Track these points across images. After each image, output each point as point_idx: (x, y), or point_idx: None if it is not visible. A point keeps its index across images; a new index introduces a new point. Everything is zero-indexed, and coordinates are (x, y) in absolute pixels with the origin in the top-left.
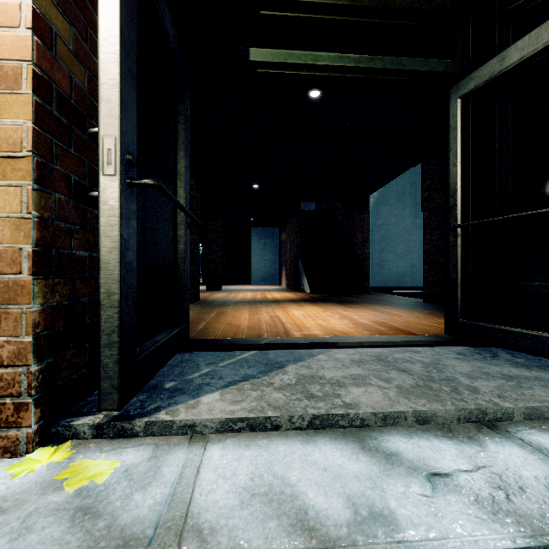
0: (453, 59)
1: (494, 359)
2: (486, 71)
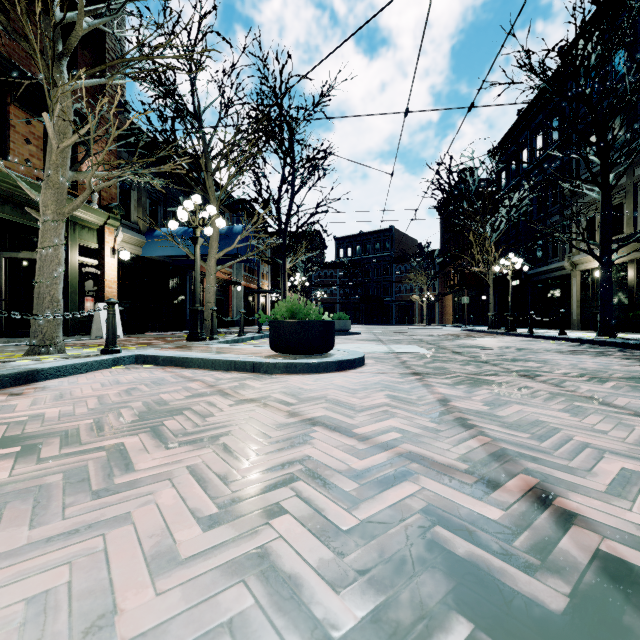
0: (2, 242)
1: (15, 338)
2: (13, 255)
